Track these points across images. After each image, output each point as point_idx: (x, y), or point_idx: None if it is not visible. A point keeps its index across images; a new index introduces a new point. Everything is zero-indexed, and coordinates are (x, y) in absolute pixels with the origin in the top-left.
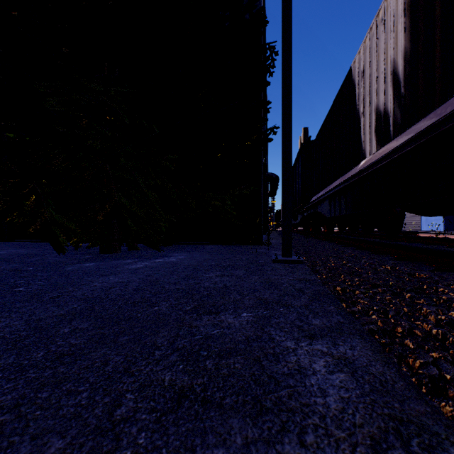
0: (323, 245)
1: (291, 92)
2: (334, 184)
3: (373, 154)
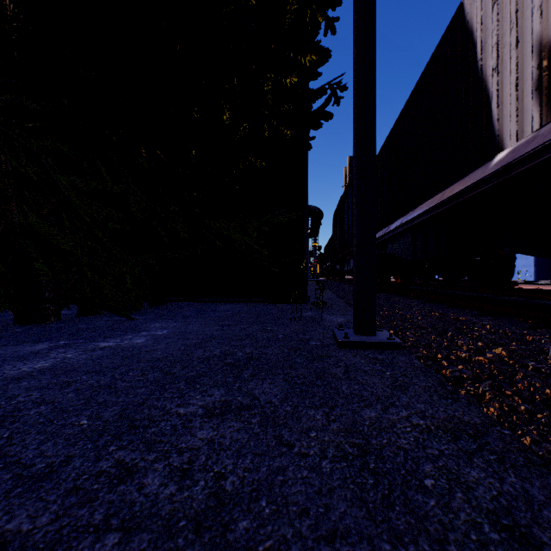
0: (408, 304)
1: (375, 9)
2: (425, 206)
3: (538, 131)
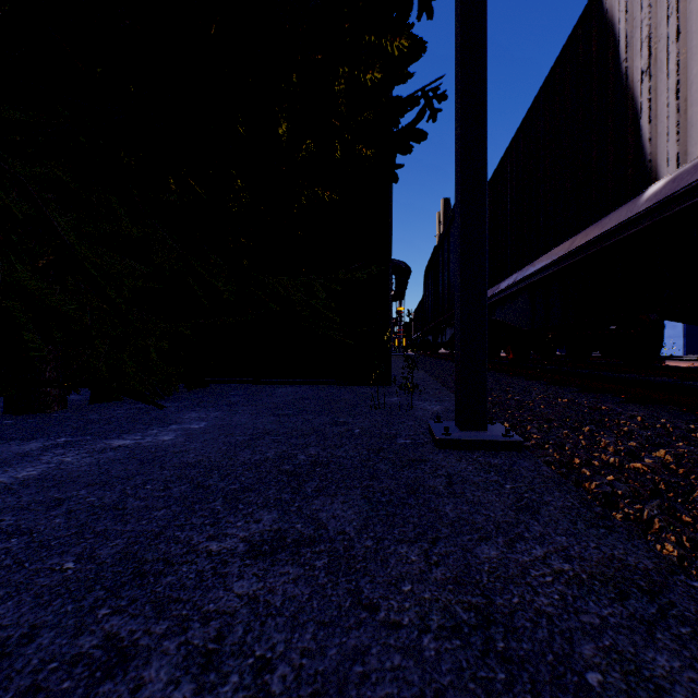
0: (525, 387)
1: None
2: (548, 258)
3: None
